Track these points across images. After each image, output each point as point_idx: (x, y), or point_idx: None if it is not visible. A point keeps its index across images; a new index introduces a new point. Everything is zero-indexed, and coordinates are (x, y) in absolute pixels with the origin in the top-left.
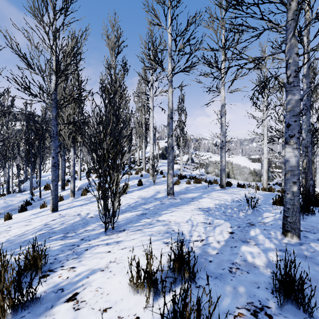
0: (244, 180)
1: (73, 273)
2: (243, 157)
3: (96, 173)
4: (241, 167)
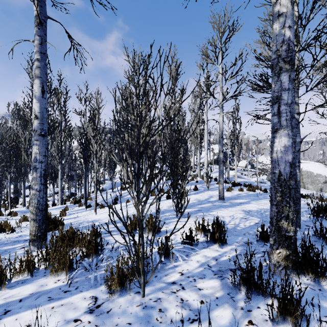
0: (318, 190)
1: (168, 228)
2: (317, 163)
3: (172, 182)
4: (313, 174)
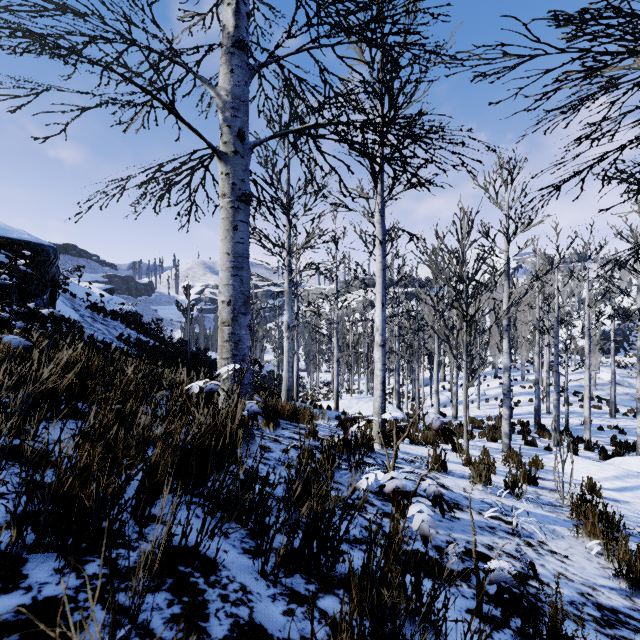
0: None
1: None
2: None
3: None
4: None
